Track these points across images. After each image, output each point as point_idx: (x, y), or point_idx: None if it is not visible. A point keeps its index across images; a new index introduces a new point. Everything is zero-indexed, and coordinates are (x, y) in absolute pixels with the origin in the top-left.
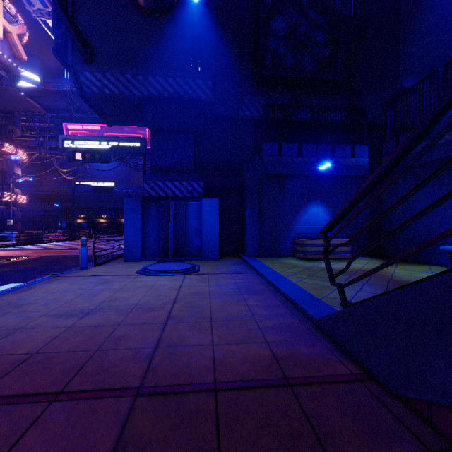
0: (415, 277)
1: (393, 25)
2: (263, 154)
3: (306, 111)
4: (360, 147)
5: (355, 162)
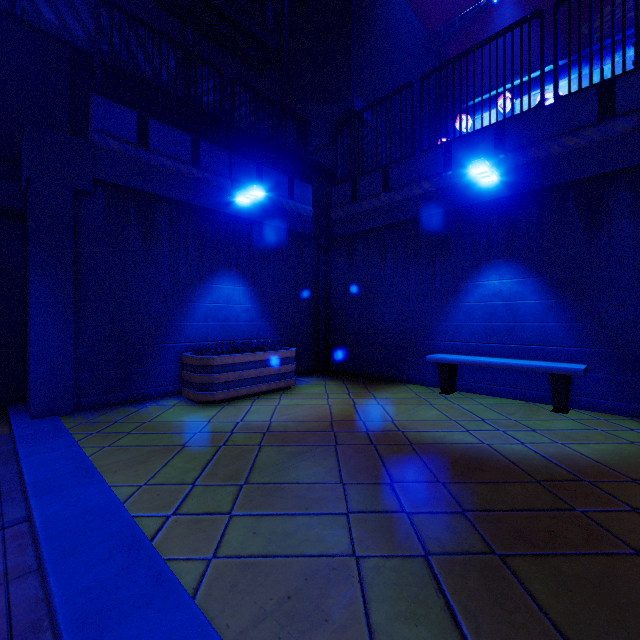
0: (431, 423)
1: (343, 7)
2: (92, 125)
3: (208, 73)
4: (302, 184)
5: (295, 209)
